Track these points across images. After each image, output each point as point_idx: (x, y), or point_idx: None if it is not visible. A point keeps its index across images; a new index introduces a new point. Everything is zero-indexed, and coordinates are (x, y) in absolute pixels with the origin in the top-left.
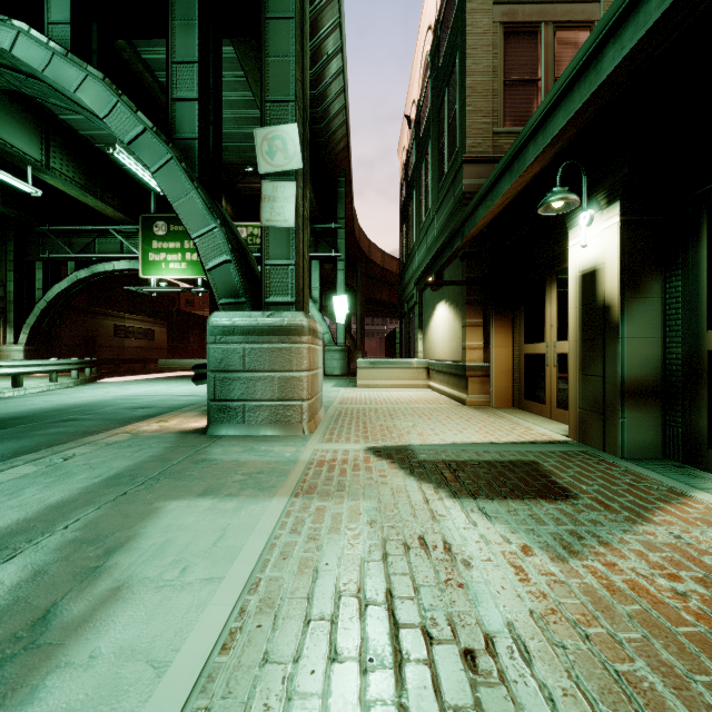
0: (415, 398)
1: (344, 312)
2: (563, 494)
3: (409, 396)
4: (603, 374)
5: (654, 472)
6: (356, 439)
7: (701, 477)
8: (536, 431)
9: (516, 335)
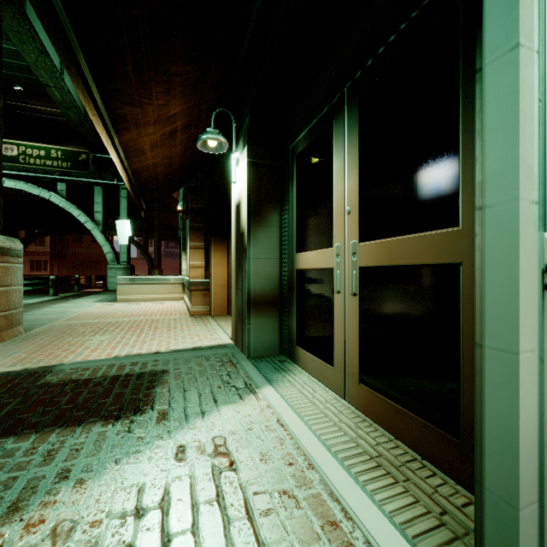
0: (155, 310)
1: (127, 234)
2: (137, 410)
3: (154, 308)
4: (242, 288)
5: (257, 369)
6: (3, 363)
7: (286, 370)
8: (215, 336)
9: (229, 256)
